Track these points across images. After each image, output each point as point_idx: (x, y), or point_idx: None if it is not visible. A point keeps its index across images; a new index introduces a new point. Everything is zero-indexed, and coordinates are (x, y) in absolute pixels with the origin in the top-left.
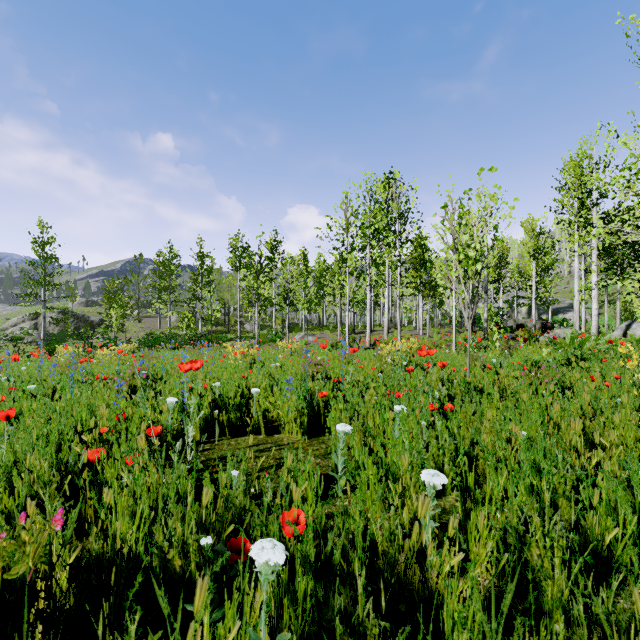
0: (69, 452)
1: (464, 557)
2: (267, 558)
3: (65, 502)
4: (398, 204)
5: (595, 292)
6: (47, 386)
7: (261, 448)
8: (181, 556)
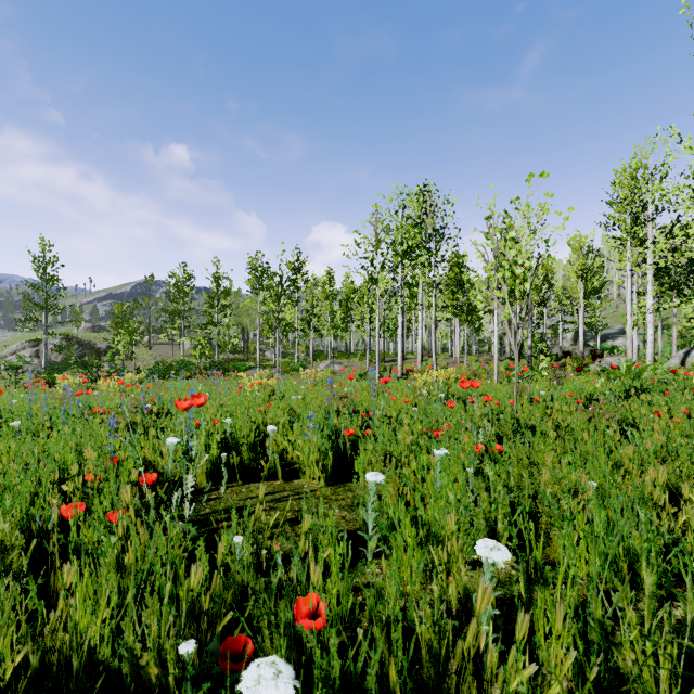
0: (44, 505)
1: (529, 649)
2: (265, 693)
3: (21, 578)
4: (433, 219)
5: (651, 316)
6: (37, 422)
7: (277, 497)
8: (158, 663)
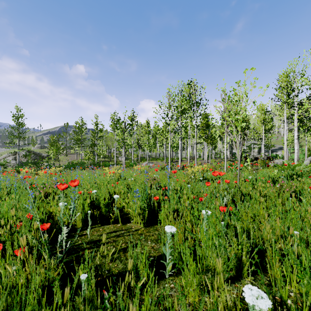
0: None
1: None
2: None
3: None
4: (195, 95)
5: (296, 141)
6: (3, 191)
7: (118, 234)
8: None
